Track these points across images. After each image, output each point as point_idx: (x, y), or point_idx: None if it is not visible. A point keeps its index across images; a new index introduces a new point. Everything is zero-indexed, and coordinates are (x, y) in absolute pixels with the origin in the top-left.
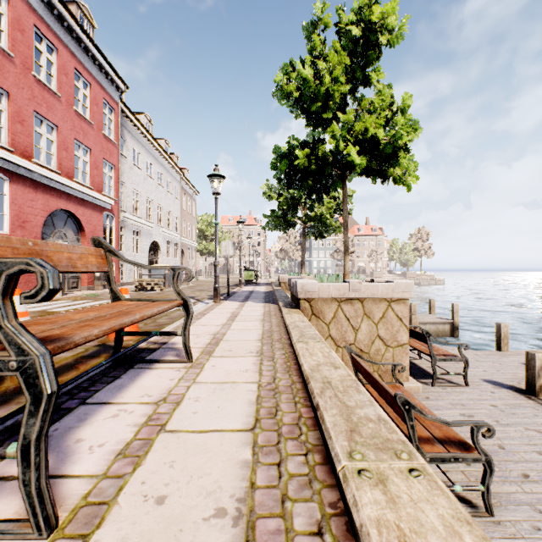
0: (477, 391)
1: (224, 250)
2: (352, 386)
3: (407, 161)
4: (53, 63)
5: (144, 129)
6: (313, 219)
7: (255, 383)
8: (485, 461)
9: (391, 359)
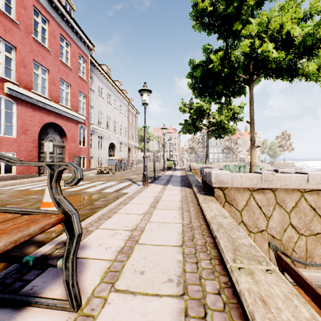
0: None
1: (152, 146)
2: None
3: None
4: (46, 30)
5: (105, 74)
6: (215, 125)
7: None
8: None
9: (304, 247)
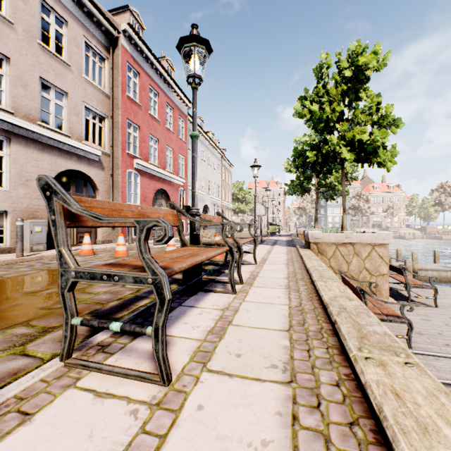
0: (443, 310)
1: (259, 211)
2: (326, 270)
3: (391, 148)
4: (157, 102)
5: (200, 129)
6: (324, 186)
7: (286, 271)
8: (408, 323)
9: (374, 284)
